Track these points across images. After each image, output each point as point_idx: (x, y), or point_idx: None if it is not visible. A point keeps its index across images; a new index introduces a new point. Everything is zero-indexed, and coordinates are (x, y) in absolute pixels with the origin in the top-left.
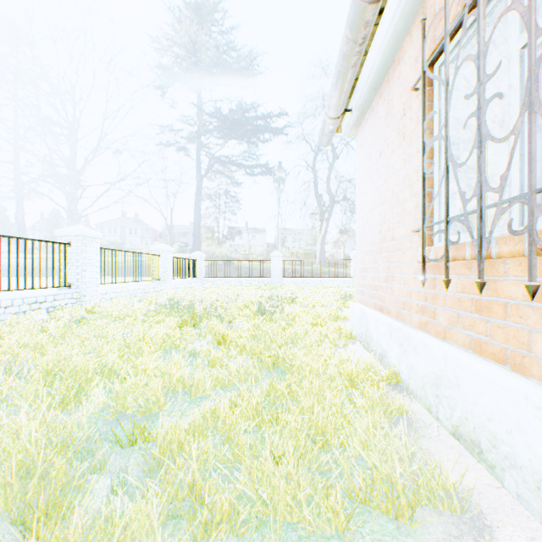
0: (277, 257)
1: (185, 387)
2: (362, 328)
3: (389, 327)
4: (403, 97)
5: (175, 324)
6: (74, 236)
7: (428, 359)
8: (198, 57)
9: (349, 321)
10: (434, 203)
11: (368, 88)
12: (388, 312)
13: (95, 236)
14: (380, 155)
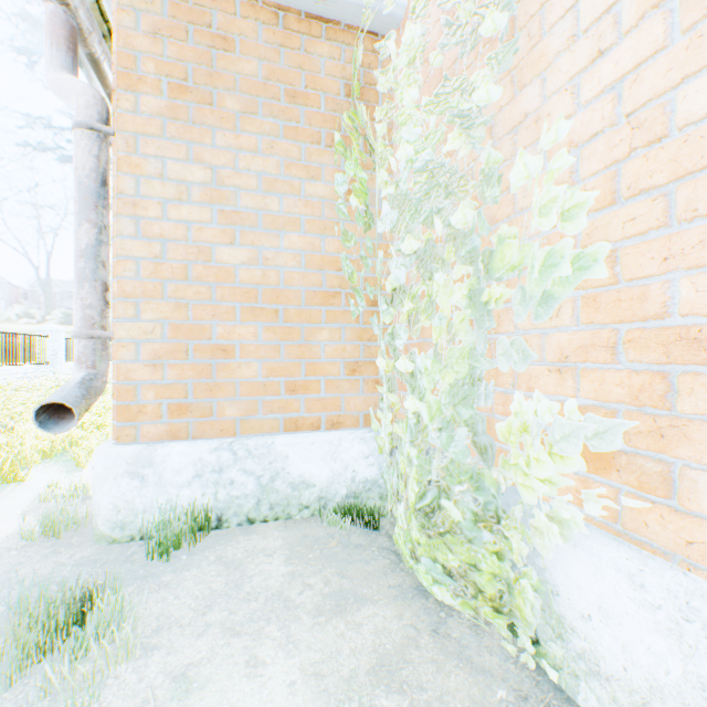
0: None
1: None
2: None
3: None
4: None
5: None
6: None
7: None
8: None
9: None
10: None
11: None
12: None
13: None
14: None
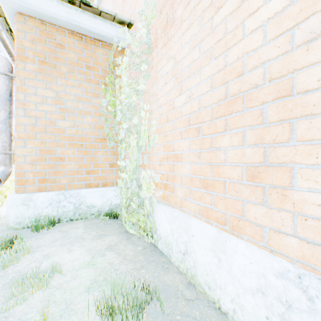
0: None
1: None
2: None
3: None
4: None
5: None
6: None
7: None
8: None
9: None
10: None
11: None
12: None
13: None
14: None
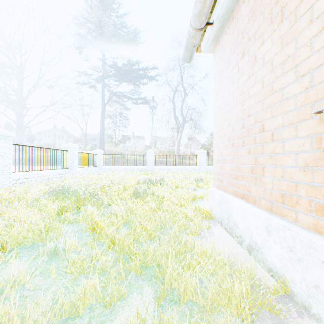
0: (151, 153)
1: None
2: (224, 212)
3: (267, 222)
4: None
5: (60, 208)
6: None
7: None
8: (101, 27)
9: (204, 200)
10: None
11: None
12: (254, 202)
13: (7, 135)
14: (243, 55)
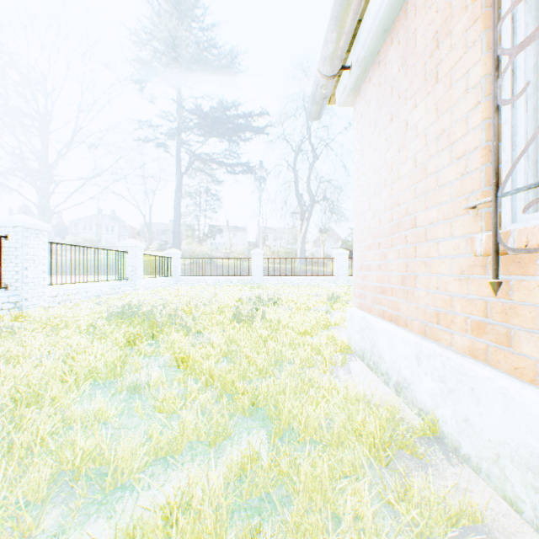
0: (258, 255)
1: (103, 462)
2: (366, 342)
3: (416, 349)
4: (436, 22)
5: (128, 337)
6: (13, 227)
7: (513, 419)
8: (177, 48)
9: (341, 327)
10: (501, 163)
11: (377, 29)
12: (405, 325)
13: (41, 228)
14: (392, 118)
